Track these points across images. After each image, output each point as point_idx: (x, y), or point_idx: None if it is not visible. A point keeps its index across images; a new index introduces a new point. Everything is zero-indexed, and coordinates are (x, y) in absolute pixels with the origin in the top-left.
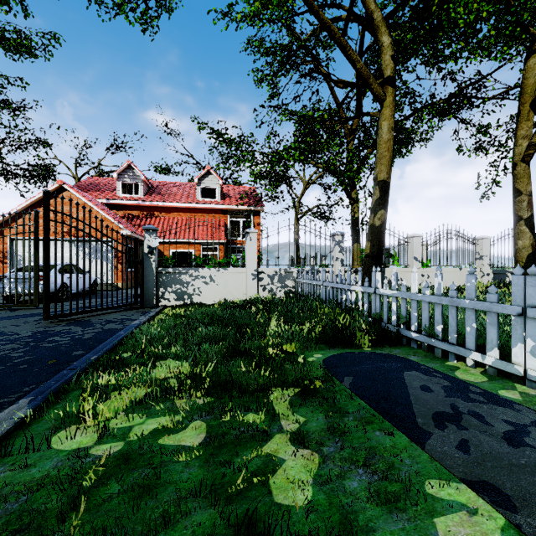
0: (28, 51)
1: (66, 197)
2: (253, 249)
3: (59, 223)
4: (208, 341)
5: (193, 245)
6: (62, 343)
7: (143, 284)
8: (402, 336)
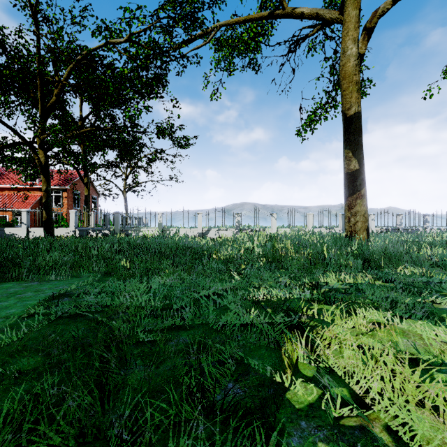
0: None
1: None
2: None
3: None
4: None
5: (8, 212)
6: None
7: None
8: None
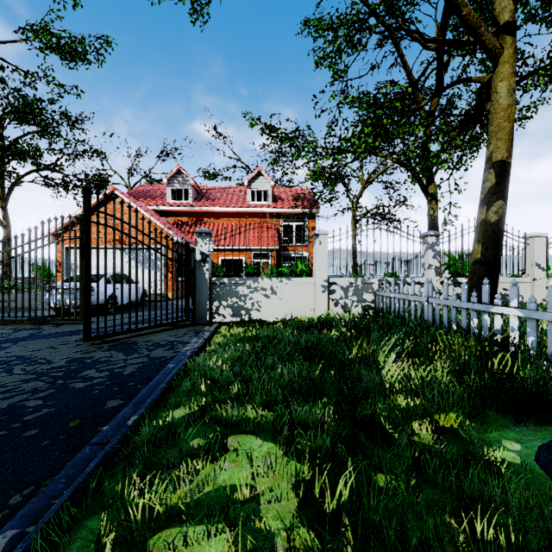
0: (83, 57)
1: (117, 203)
2: (323, 255)
3: (102, 225)
4: (298, 394)
5: (244, 252)
6: (96, 383)
7: (195, 297)
8: None
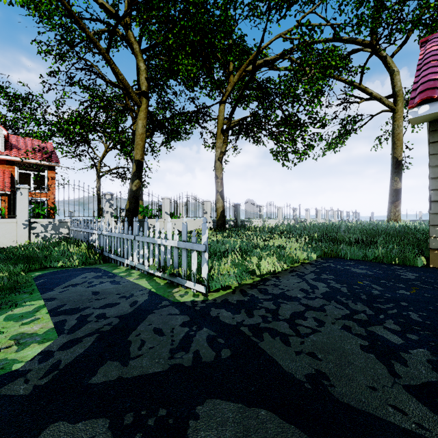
0: None
1: None
2: (24, 203)
3: None
4: None
5: None
6: None
7: None
8: (110, 257)
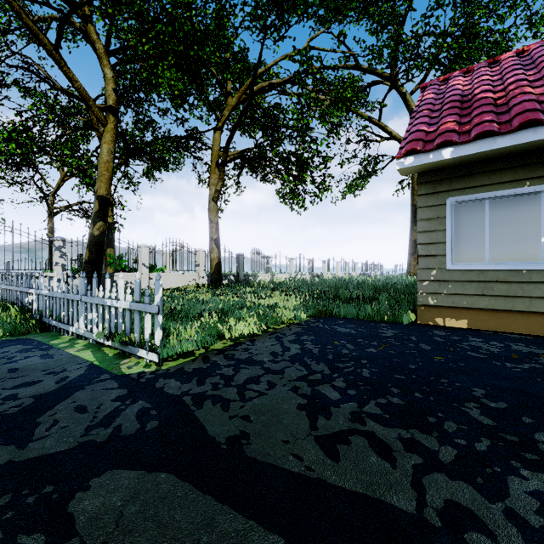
0: None
1: None
2: None
3: None
4: None
5: None
6: None
7: None
8: (51, 325)
